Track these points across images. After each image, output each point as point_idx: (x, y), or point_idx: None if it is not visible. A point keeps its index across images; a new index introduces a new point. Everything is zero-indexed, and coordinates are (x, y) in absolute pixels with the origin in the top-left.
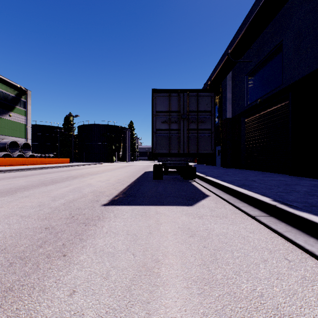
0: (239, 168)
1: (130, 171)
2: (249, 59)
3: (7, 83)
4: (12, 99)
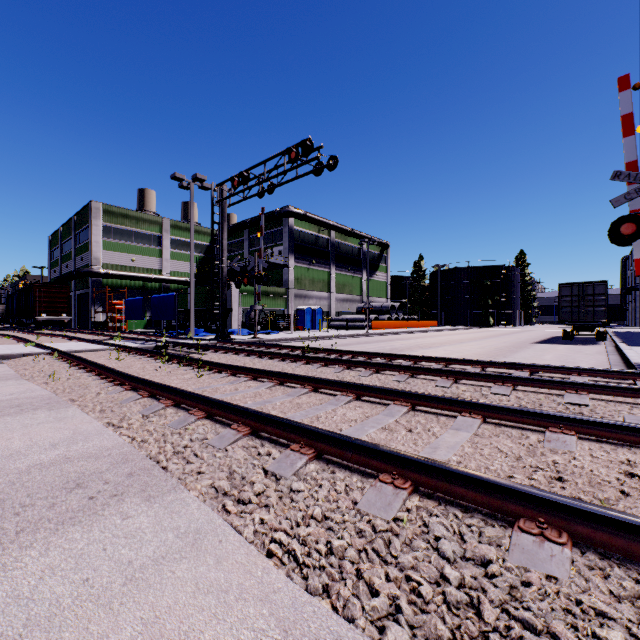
0: None
1: (533, 335)
2: None
3: (378, 243)
4: (377, 257)
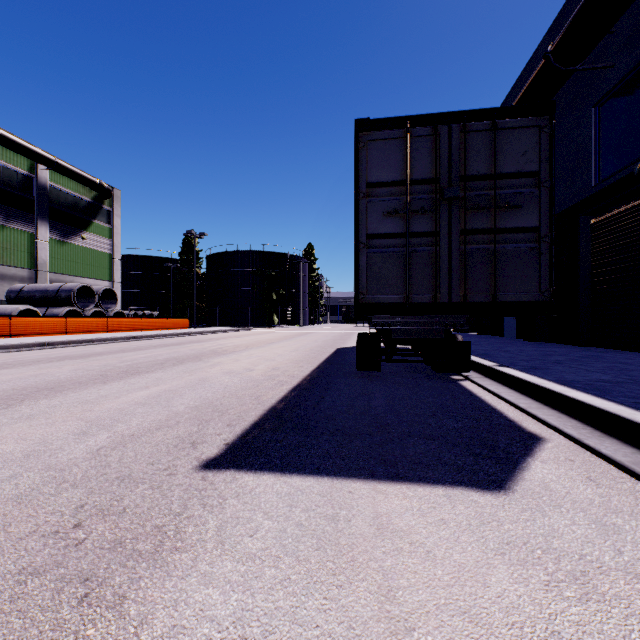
0: (571, 343)
1: (304, 346)
2: (606, 62)
3: (77, 176)
4: (87, 206)
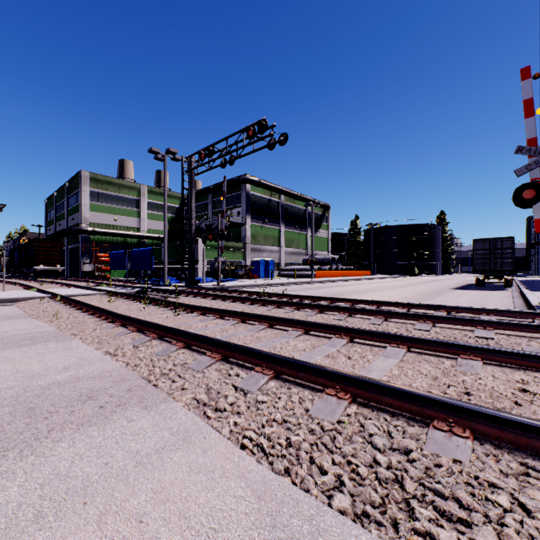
0: None
1: (451, 283)
2: None
3: (320, 205)
4: (320, 217)
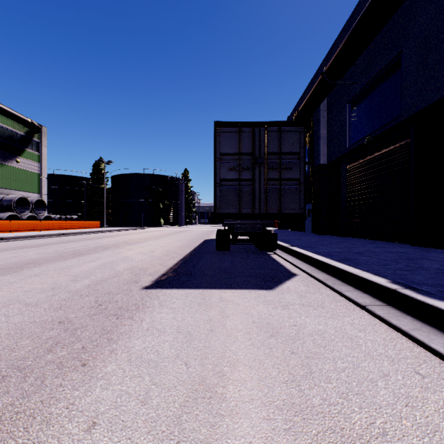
0: (338, 235)
1: (184, 239)
2: (353, 80)
3: (14, 116)
4: (21, 138)
